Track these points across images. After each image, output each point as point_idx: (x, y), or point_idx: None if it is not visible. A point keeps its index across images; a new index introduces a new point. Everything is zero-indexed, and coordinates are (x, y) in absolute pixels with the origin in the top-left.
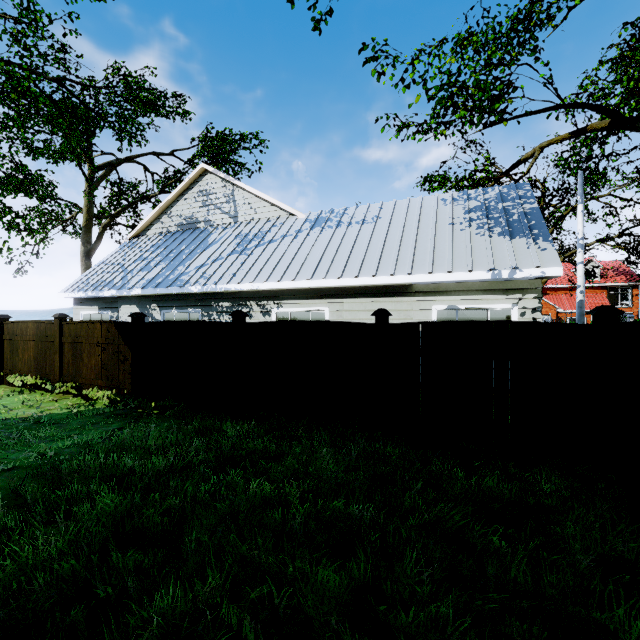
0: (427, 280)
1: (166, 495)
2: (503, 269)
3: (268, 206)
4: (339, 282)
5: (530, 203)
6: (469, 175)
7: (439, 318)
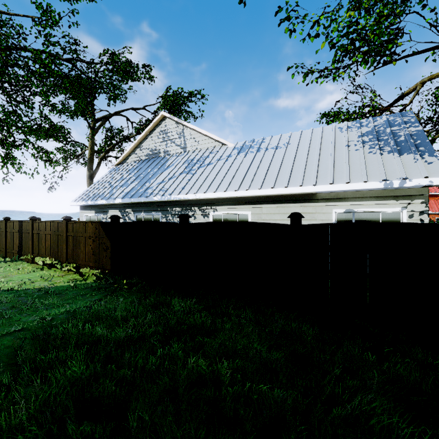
0: (329, 189)
1: (122, 364)
2: (394, 179)
3: (207, 139)
4: (259, 192)
5: (414, 126)
6: (358, 110)
7: (338, 219)
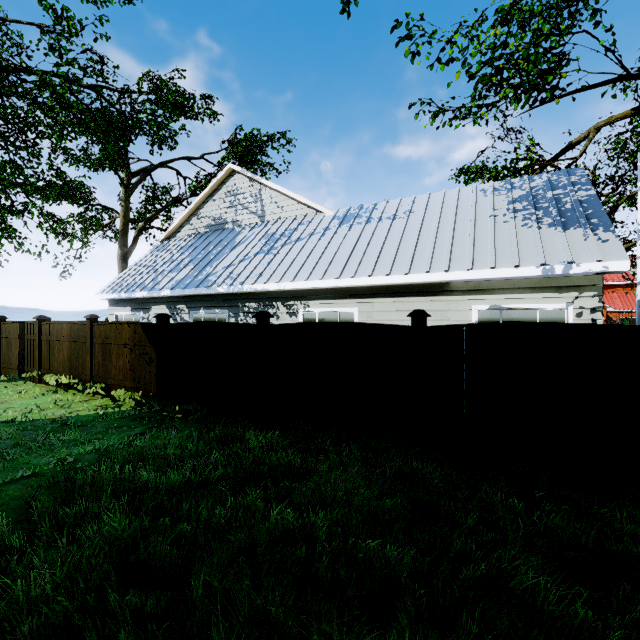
0: (467, 277)
1: (179, 517)
2: (556, 264)
3: (295, 204)
4: (369, 281)
5: (585, 190)
6: (510, 164)
7: (480, 319)
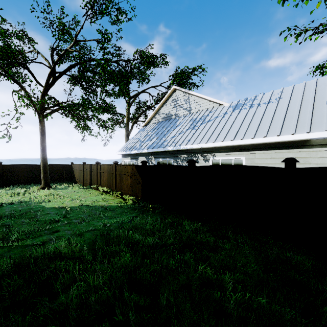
0: (324, 136)
1: (153, 260)
2: None
3: (207, 102)
4: (252, 141)
5: None
6: None
7: None
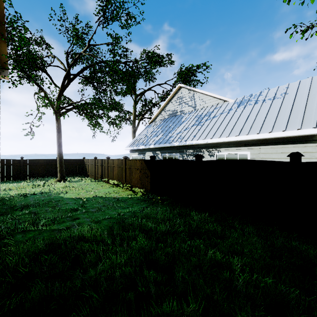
0: None
1: (166, 245)
2: None
3: (212, 99)
4: (257, 136)
5: None
6: None
7: None
